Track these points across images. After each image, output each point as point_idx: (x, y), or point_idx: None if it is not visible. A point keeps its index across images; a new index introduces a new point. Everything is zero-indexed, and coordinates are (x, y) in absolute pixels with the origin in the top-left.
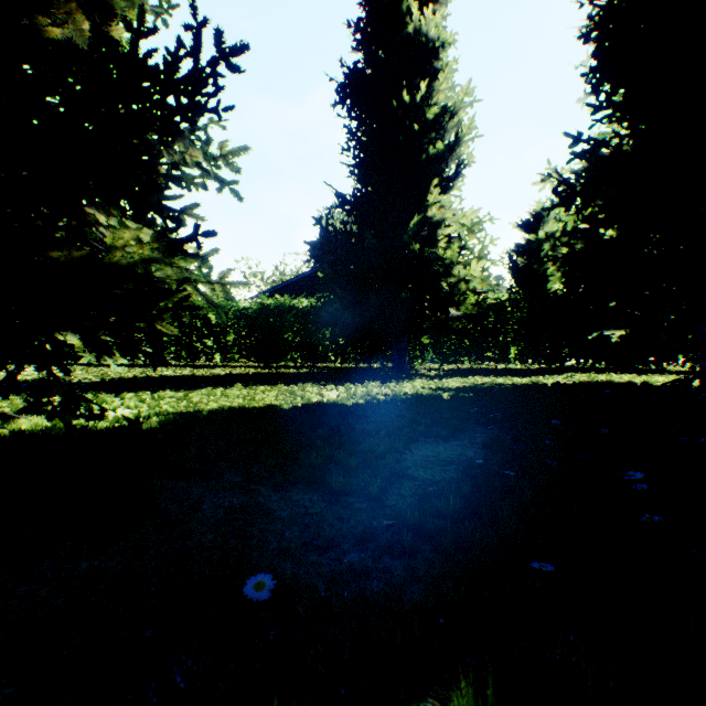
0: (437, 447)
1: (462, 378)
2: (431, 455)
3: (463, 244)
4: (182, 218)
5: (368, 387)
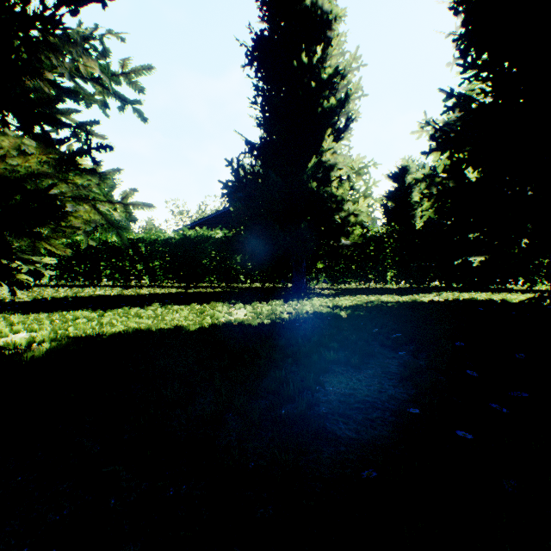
0: (350, 379)
1: (352, 297)
2: (347, 392)
3: (351, 185)
4: (79, 134)
5: (273, 306)
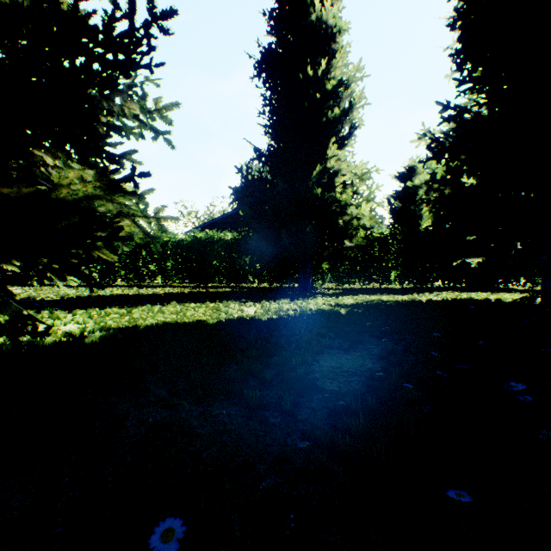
0: (340, 358)
1: (355, 296)
2: (336, 366)
3: (355, 189)
4: (122, 162)
5: (280, 304)
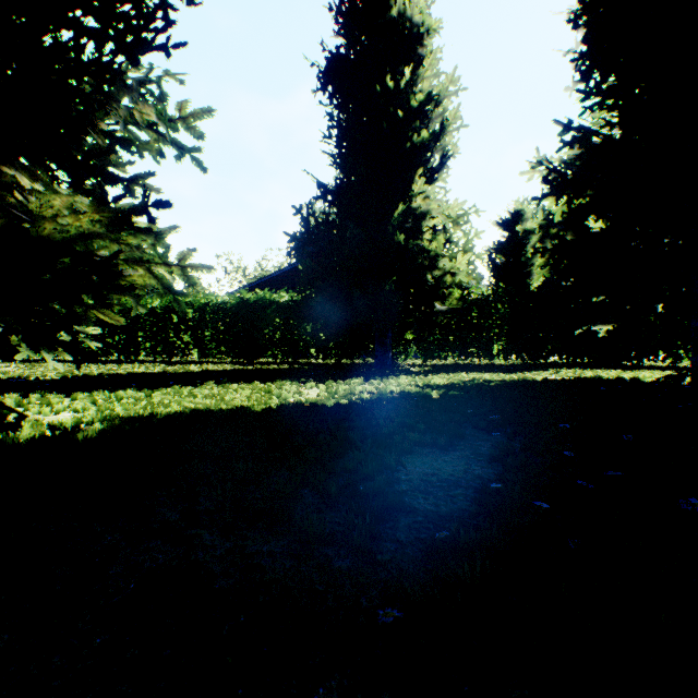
0: (435, 460)
1: (448, 375)
2: (430, 472)
3: (448, 237)
4: (132, 188)
5: (351, 385)
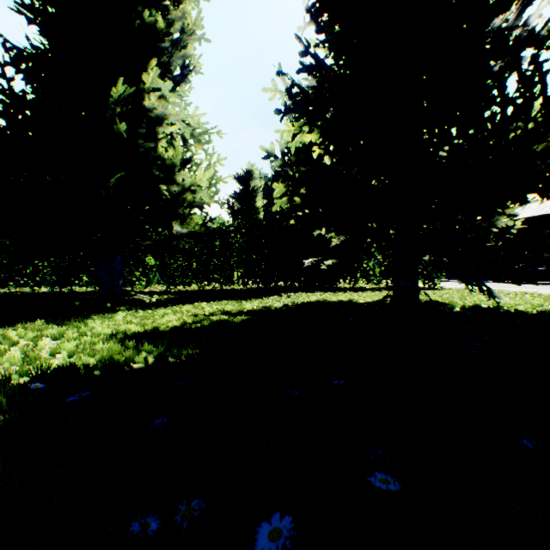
0: None
1: (187, 306)
2: None
3: (190, 156)
4: None
5: None
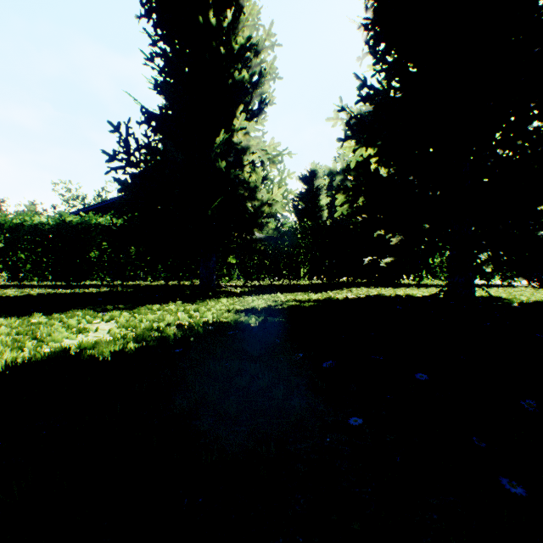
0: None
1: (266, 296)
2: None
3: (266, 174)
4: None
5: (163, 313)
